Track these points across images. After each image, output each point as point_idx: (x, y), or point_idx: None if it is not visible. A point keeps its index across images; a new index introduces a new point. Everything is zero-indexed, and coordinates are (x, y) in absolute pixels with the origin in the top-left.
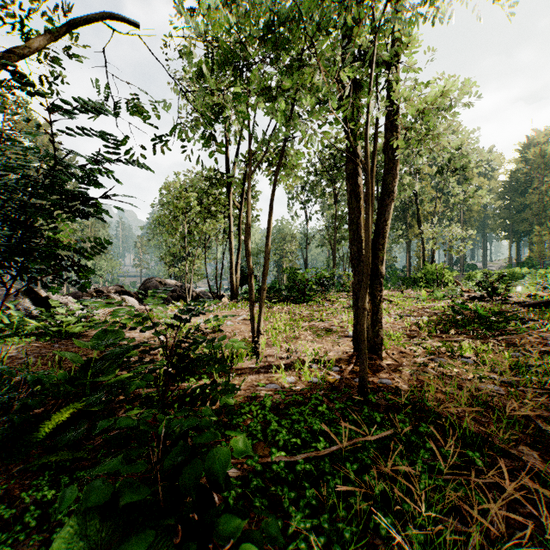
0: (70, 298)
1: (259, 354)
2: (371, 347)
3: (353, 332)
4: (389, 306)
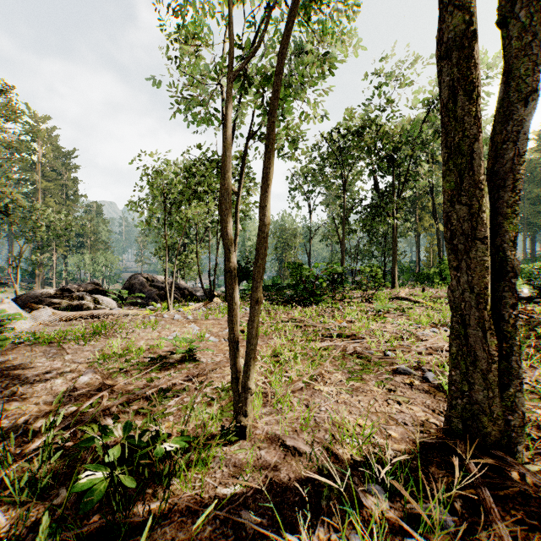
0: (8, 301)
1: (240, 470)
2: (501, 436)
3: (452, 395)
4: (423, 310)
